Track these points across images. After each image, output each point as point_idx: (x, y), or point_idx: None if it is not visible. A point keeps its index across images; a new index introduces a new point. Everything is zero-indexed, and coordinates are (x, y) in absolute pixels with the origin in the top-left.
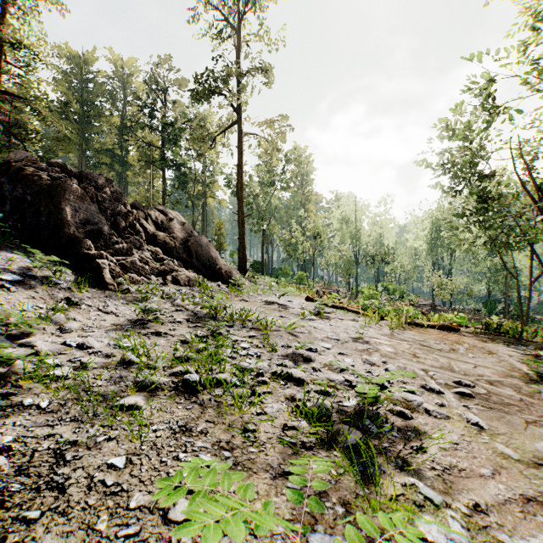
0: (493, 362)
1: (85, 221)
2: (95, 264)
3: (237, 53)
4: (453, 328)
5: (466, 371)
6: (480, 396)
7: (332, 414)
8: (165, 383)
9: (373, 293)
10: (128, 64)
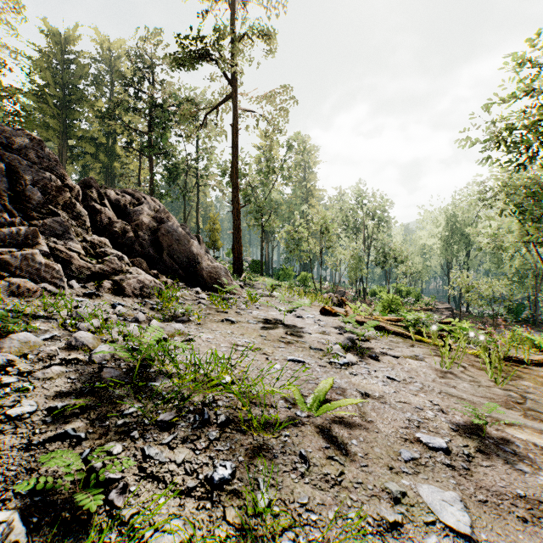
0: None
1: None
2: None
3: (232, 15)
4: None
5: None
6: None
7: None
8: None
9: (393, 297)
10: (116, 46)
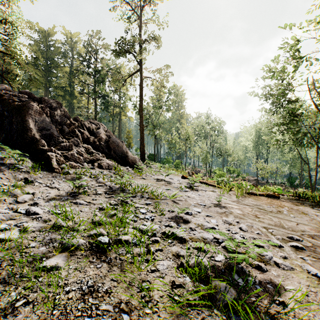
0: (307, 220)
1: (41, 128)
2: (46, 155)
3: (139, 28)
4: (275, 196)
5: (292, 227)
6: (308, 248)
7: (210, 274)
8: (83, 244)
9: (222, 173)
10: (74, 36)
